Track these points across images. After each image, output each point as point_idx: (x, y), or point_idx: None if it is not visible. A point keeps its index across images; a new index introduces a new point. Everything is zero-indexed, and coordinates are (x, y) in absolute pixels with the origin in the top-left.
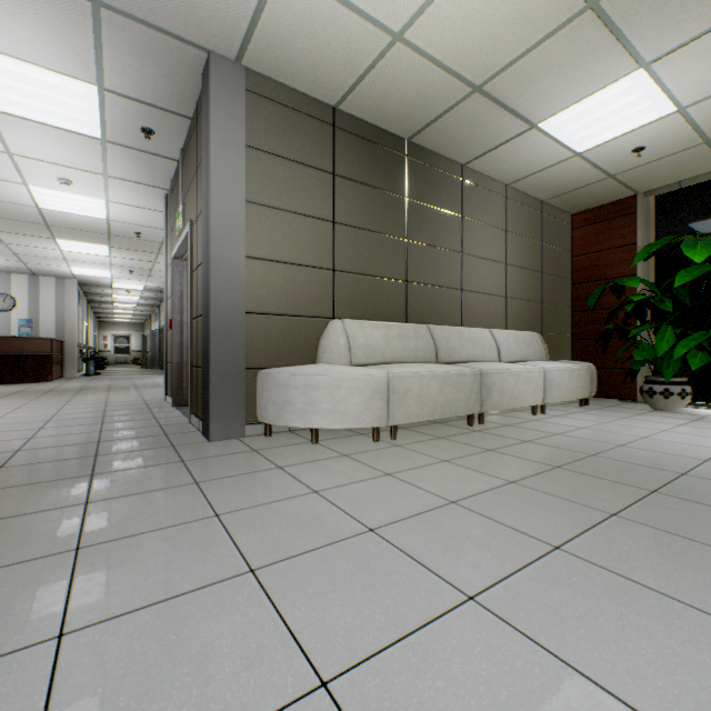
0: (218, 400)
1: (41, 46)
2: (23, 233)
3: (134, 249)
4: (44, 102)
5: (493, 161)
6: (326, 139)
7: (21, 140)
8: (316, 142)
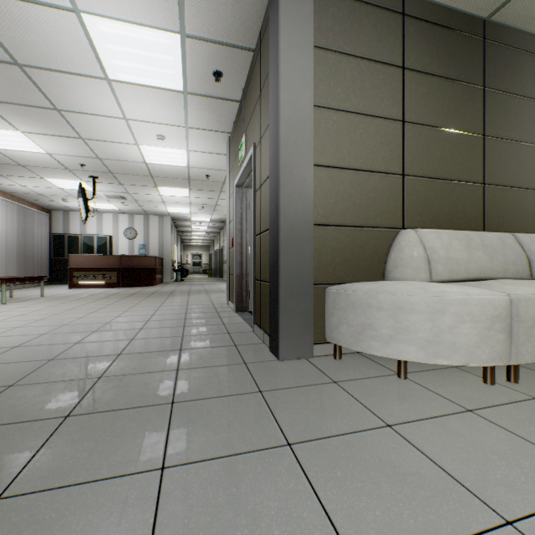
0: (286, 317)
1: None
2: (139, 185)
3: (205, 189)
4: (144, 63)
5: None
6: (394, 30)
7: (131, 105)
8: (383, 35)
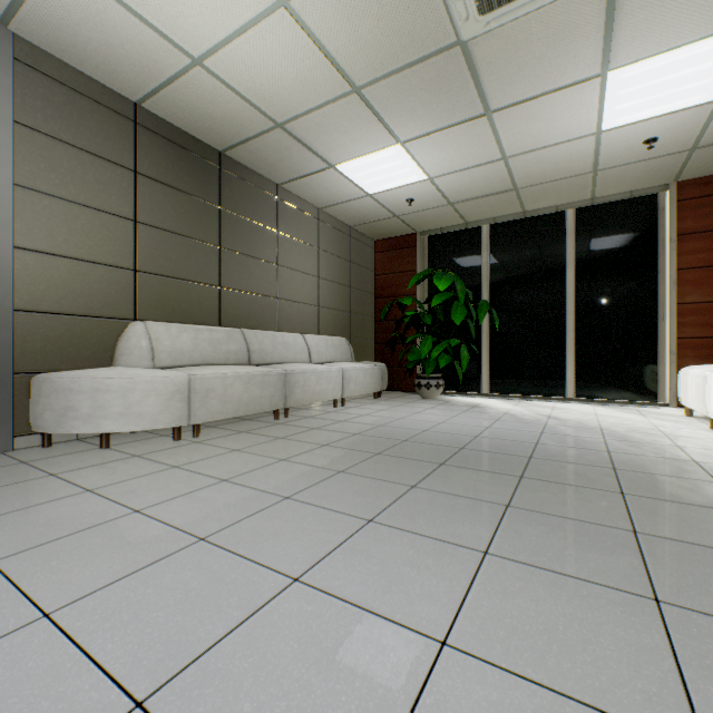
0: None
1: None
2: None
3: None
4: None
5: (305, 187)
6: (126, 134)
7: None
8: (113, 135)
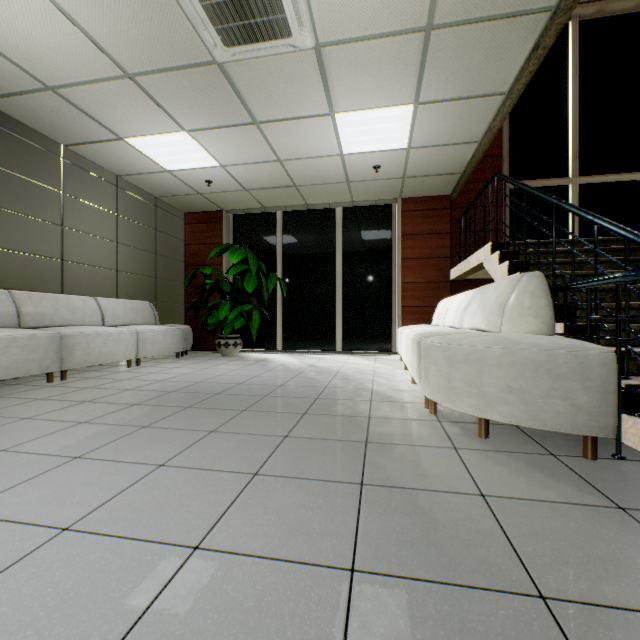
0: None
1: None
2: None
3: None
4: None
5: (96, 153)
6: None
7: None
8: None
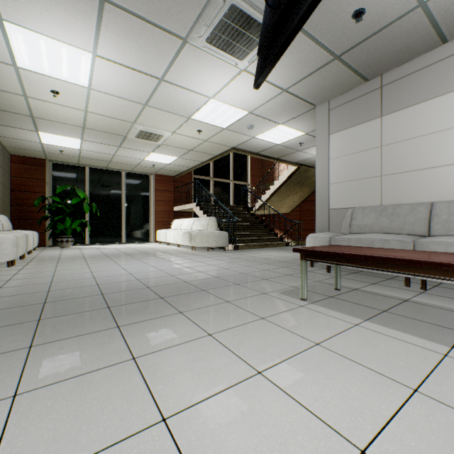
0: None
1: None
2: None
3: None
4: None
5: (4, 128)
6: None
7: None
8: None
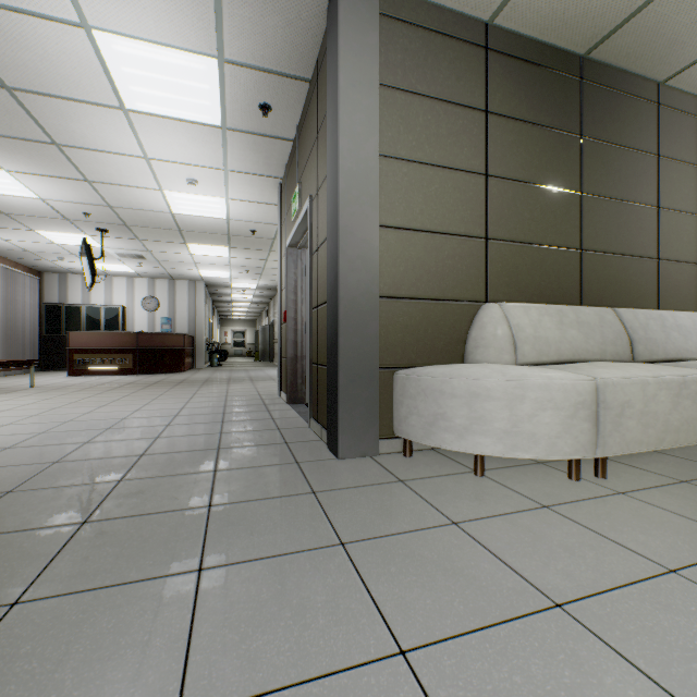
0: (347, 407)
1: (165, 16)
2: (162, 240)
3: (250, 248)
4: (171, 91)
5: None
6: (476, 66)
7: (154, 141)
8: (463, 72)
